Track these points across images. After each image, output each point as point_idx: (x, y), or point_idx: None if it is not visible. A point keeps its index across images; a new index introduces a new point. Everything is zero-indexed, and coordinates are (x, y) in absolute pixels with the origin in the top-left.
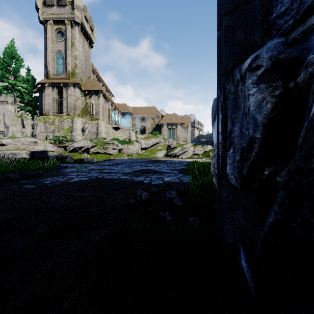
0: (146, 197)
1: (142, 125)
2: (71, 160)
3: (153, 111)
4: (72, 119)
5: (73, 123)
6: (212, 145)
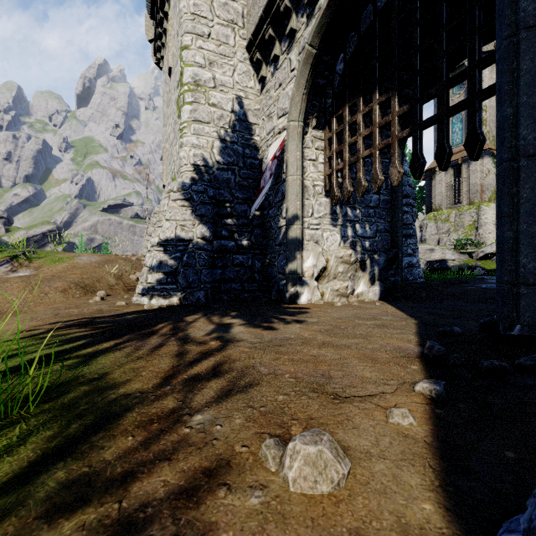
0: None
1: None
2: (481, 271)
3: None
4: (478, 209)
5: (479, 215)
6: None
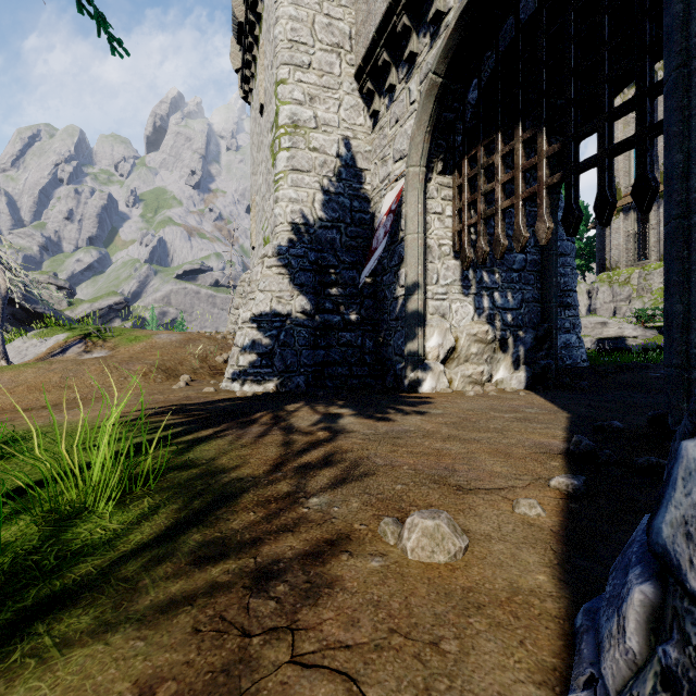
0: None
1: None
2: None
3: None
4: None
5: None
6: None
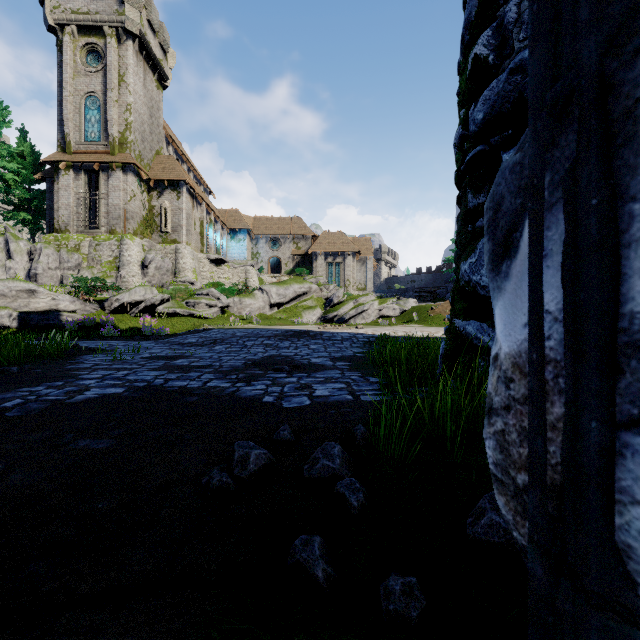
0: (259, 464)
1: (273, 255)
2: (113, 330)
3: (296, 227)
4: (121, 242)
5: (122, 250)
6: (416, 298)
